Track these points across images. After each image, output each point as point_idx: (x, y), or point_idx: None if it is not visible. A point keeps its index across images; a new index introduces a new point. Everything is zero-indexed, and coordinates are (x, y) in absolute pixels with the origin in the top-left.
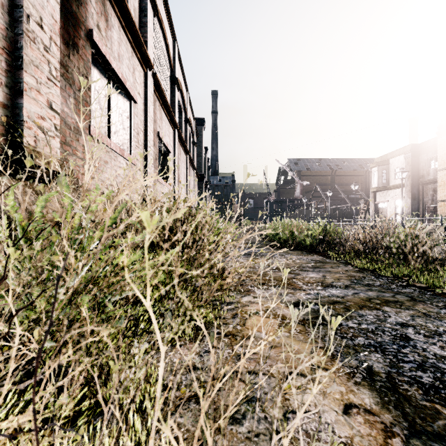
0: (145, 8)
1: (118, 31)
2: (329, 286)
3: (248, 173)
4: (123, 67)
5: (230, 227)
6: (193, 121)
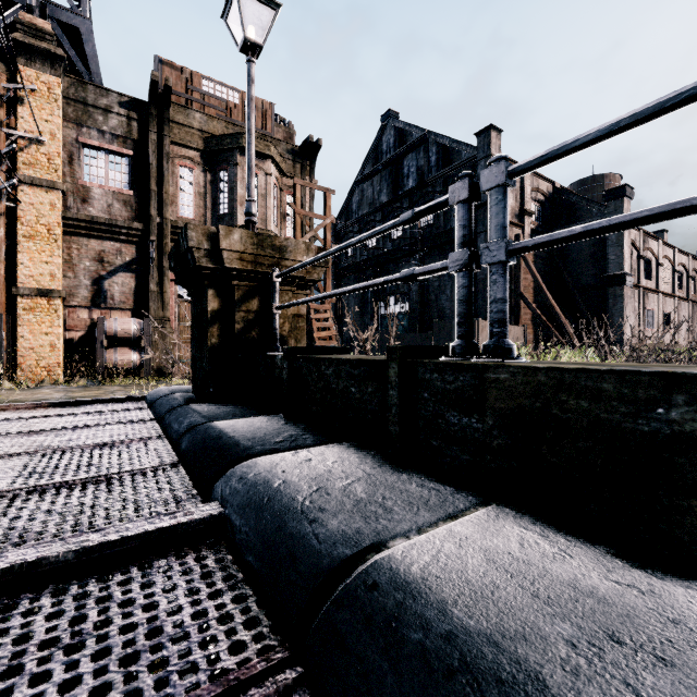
0: (657, 271)
1: (650, 296)
2: None
3: None
4: (651, 304)
5: None
6: None
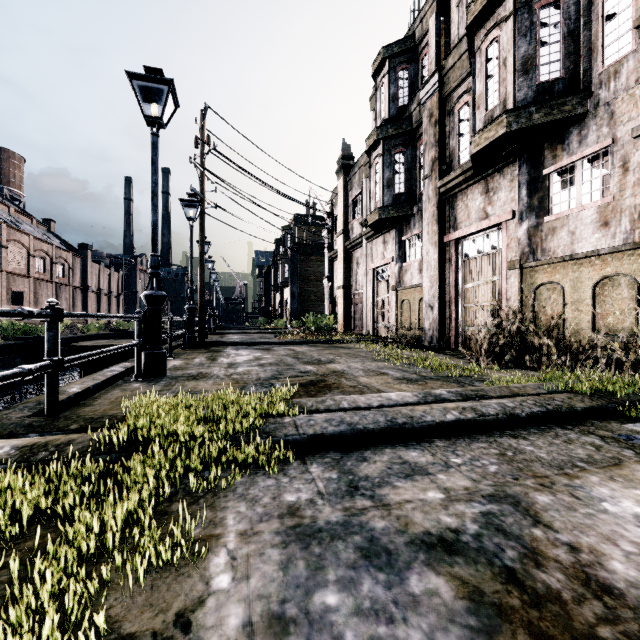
0: (1, 251)
1: None
2: None
3: None
4: None
5: None
6: (68, 254)
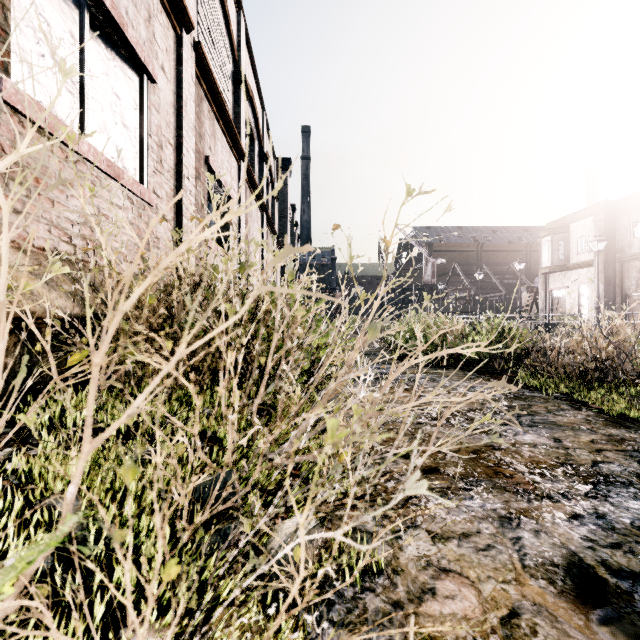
0: None
1: None
2: (603, 481)
3: (408, 188)
4: None
5: (373, 337)
6: (273, 161)
